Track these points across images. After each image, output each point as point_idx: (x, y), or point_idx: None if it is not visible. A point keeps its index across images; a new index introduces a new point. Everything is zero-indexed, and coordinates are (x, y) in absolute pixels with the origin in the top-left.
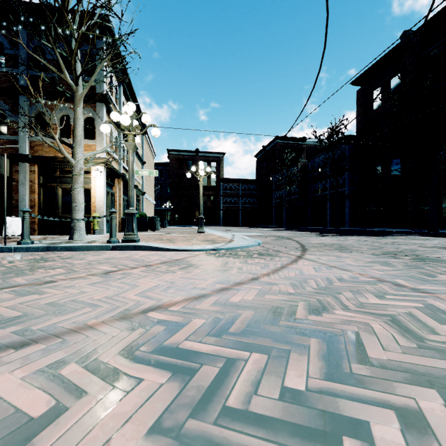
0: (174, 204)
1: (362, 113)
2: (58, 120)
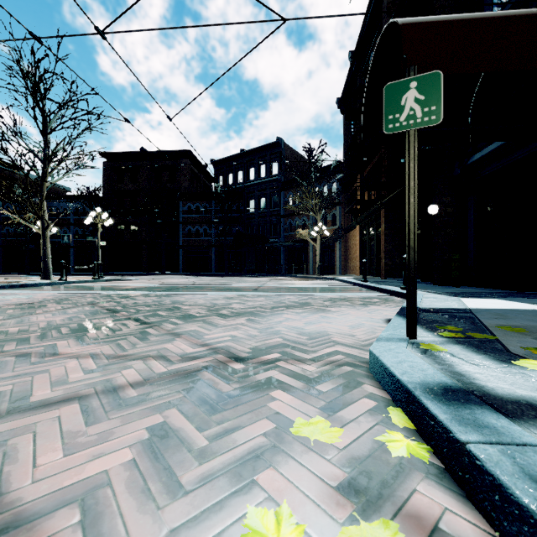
0: None
1: (109, 183)
2: None
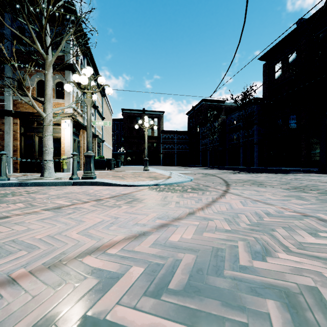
0: (127, 149)
1: (267, 81)
2: (36, 84)
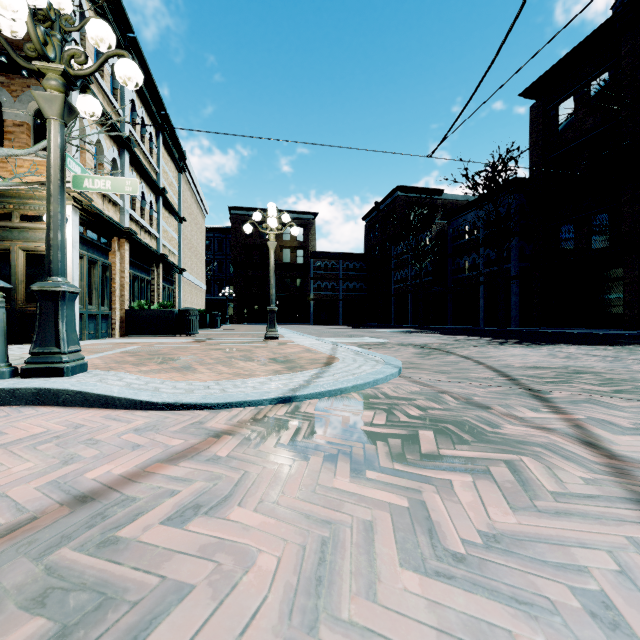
0: (239, 291)
1: (541, 142)
2: None
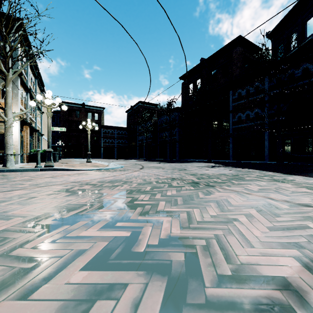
0: (65, 142)
1: (184, 96)
2: None
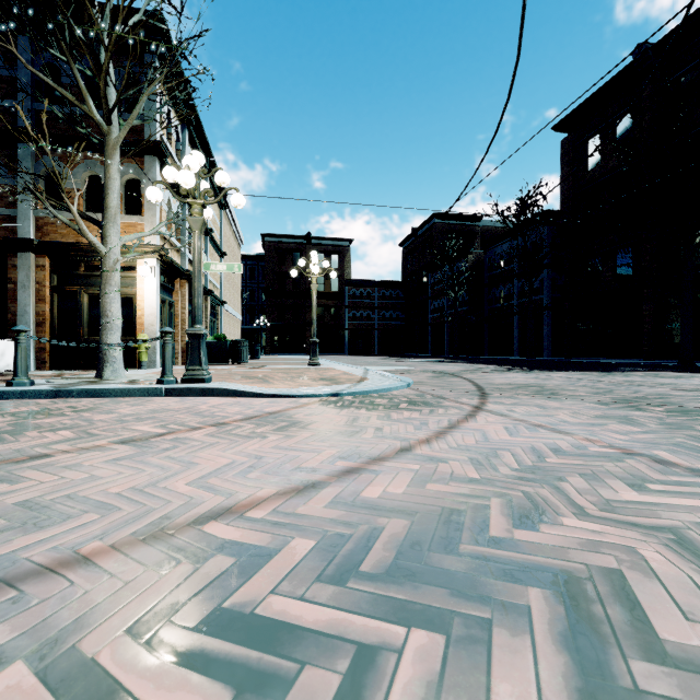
0: (272, 320)
1: (571, 176)
2: (83, 184)
